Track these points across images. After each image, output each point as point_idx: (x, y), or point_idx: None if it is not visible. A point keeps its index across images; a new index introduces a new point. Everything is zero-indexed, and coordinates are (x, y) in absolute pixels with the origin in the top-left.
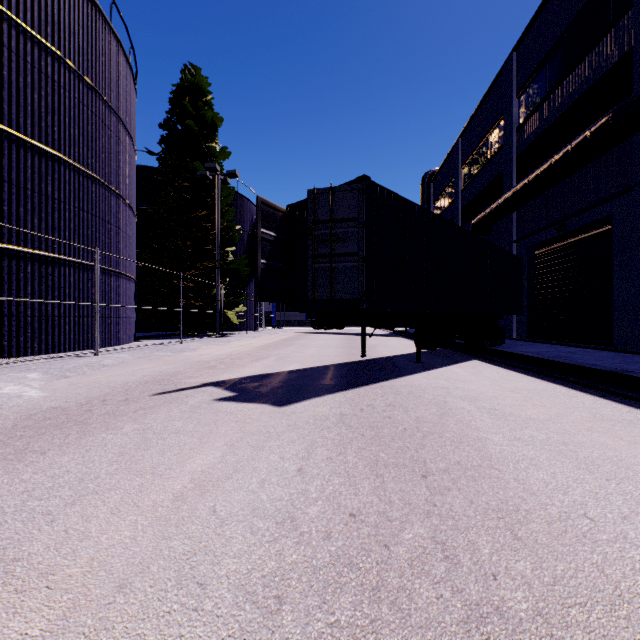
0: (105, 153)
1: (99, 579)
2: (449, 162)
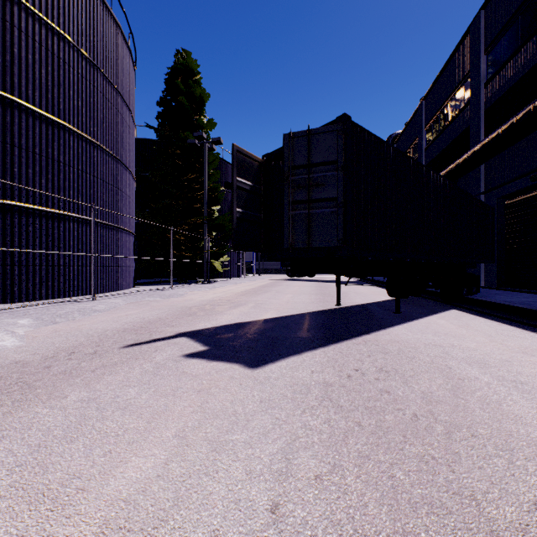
0: (106, 123)
1: None
2: (412, 124)
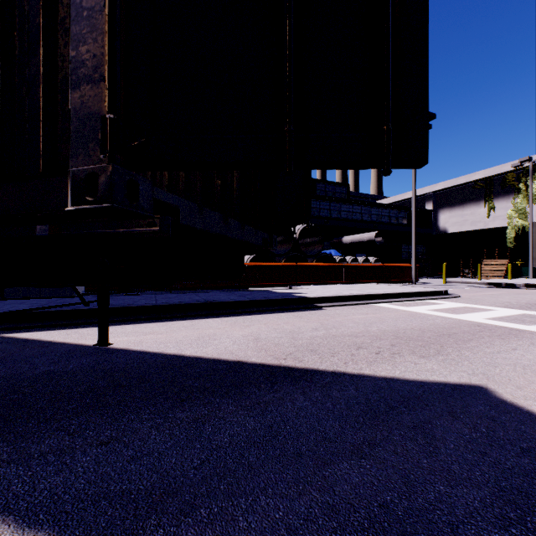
0: None
1: None
2: None
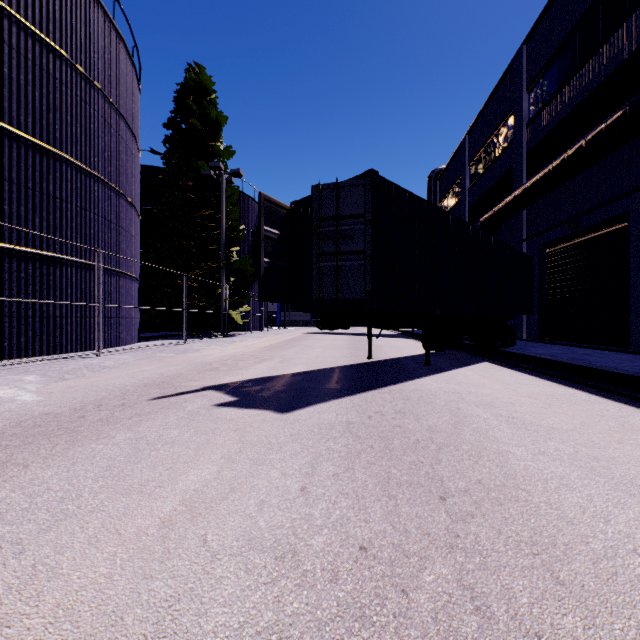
0: (108, 152)
1: (62, 634)
2: (456, 160)
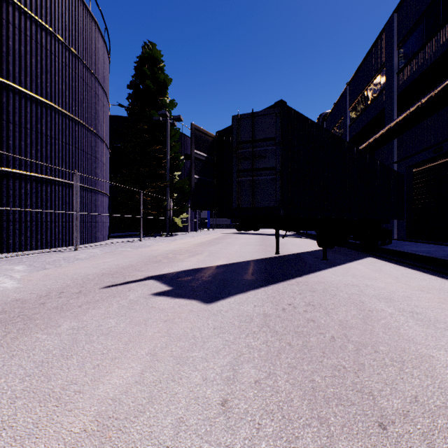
0: (85, 103)
1: None
2: (339, 105)
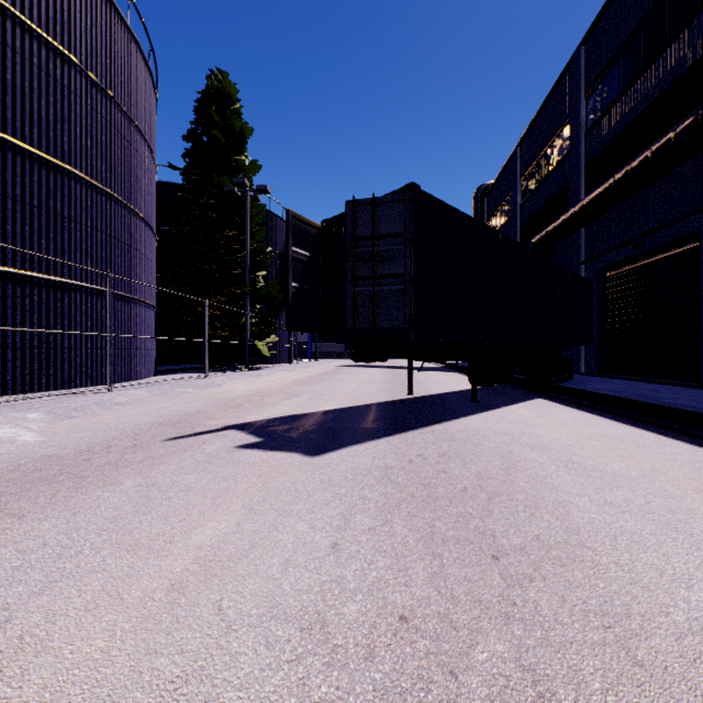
0: (121, 166)
1: None
2: (505, 174)
